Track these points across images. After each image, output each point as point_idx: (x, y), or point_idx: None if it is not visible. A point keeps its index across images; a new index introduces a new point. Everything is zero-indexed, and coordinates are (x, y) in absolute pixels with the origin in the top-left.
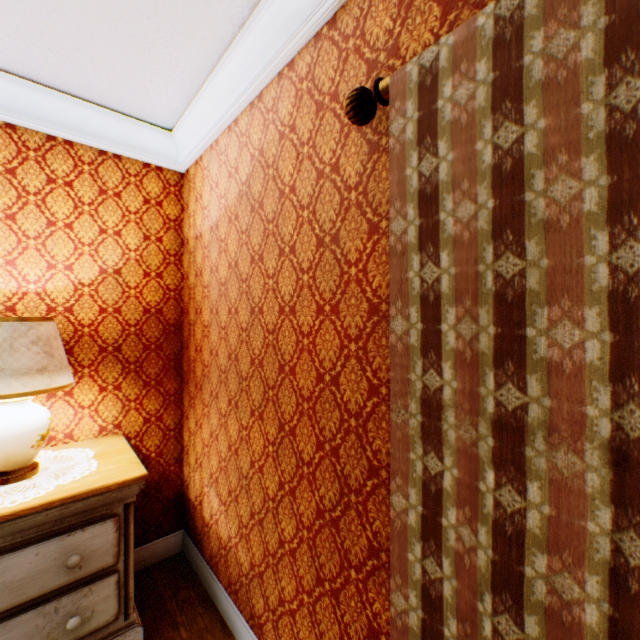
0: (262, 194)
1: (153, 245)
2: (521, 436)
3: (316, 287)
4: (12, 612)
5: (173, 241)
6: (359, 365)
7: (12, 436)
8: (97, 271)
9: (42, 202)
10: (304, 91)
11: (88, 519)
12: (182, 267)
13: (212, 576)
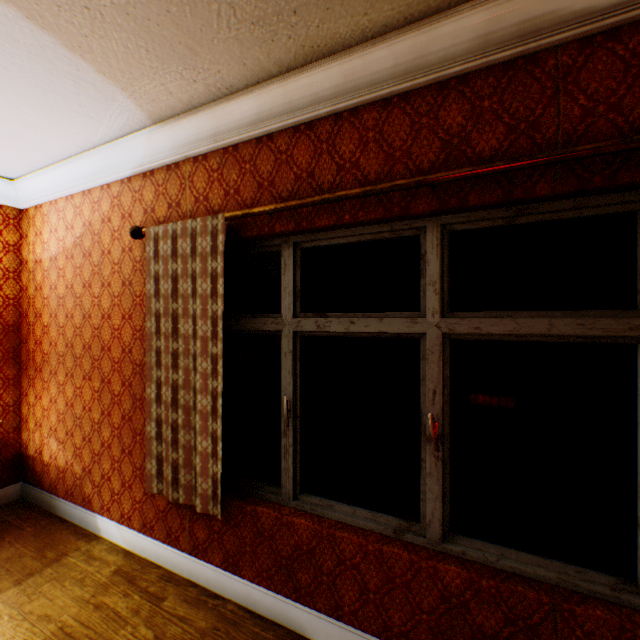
0: (92, 249)
1: None
2: (178, 357)
3: (122, 306)
4: None
5: (13, 261)
6: (141, 342)
7: None
8: None
9: None
10: (116, 204)
11: None
12: (21, 281)
13: (52, 497)
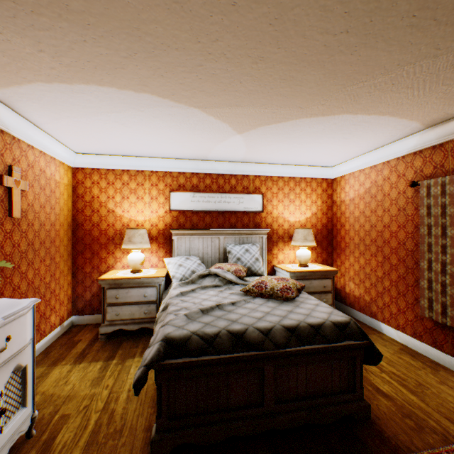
0: (375, 193)
1: (324, 204)
2: (445, 248)
3: (397, 221)
4: (313, 293)
5: (329, 202)
6: (411, 239)
7: (307, 256)
8: (310, 214)
9: (299, 196)
10: (392, 170)
11: (325, 277)
12: (332, 210)
13: (350, 309)
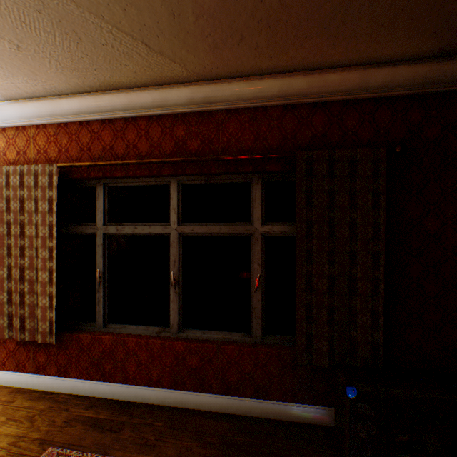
0: None
1: None
2: (25, 249)
3: None
4: None
5: None
6: None
7: None
8: None
9: None
10: None
11: None
12: None
13: None
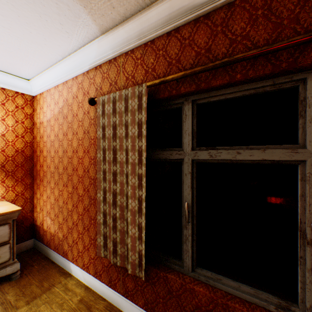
0: (67, 114)
1: (20, 124)
2: (116, 175)
3: (83, 145)
4: None
5: (29, 123)
6: (94, 166)
7: None
8: None
9: None
10: (80, 87)
11: None
12: (33, 133)
13: (48, 249)
